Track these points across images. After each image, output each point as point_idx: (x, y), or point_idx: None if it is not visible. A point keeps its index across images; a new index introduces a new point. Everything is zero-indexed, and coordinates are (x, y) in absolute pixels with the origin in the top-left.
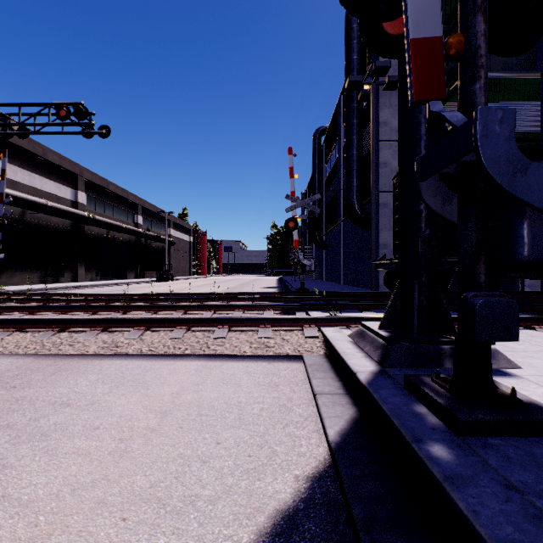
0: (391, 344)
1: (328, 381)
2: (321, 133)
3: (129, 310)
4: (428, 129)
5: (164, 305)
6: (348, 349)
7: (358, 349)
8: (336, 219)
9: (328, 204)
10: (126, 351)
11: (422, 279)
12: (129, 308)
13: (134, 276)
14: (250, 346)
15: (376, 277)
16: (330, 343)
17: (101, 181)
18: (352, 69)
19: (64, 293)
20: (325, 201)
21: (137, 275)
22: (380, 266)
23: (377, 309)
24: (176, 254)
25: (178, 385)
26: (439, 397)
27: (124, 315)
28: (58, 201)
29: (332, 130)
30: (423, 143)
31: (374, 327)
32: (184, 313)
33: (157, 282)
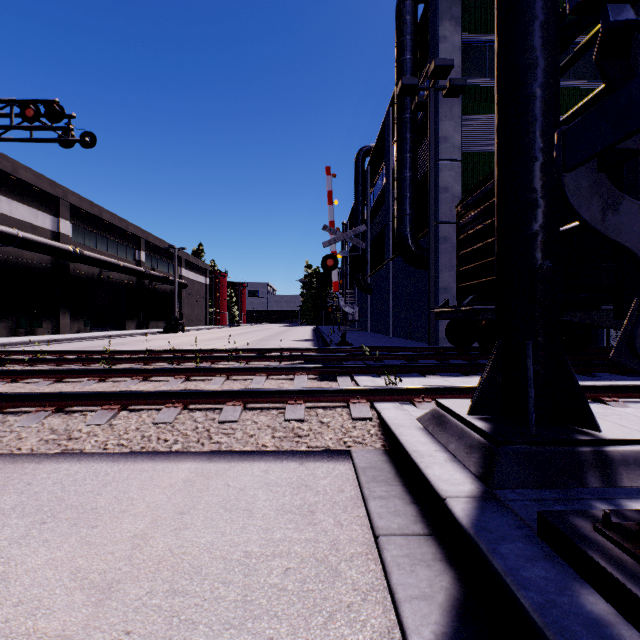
0: (499, 447)
1: (395, 504)
2: (365, 154)
3: (108, 376)
4: (597, 65)
5: (157, 368)
6: (421, 444)
7: (436, 445)
8: (383, 257)
9: (374, 240)
10: (82, 447)
11: (539, 339)
12: (109, 373)
13: (135, 326)
14: (273, 435)
15: (434, 329)
16: (391, 431)
17: (91, 207)
18: (405, 72)
19: (31, 351)
20: (370, 236)
21: (139, 325)
22: (441, 315)
23: (444, 372)
24: (188, 300)
25: (149, 516)
26: (635, 584)
27: (101, 382)
28: (34, 231)
29: (378, 150)
30: (540, 127)
31: (460, 410)
32: (185, 379)
33: (164, 333)
